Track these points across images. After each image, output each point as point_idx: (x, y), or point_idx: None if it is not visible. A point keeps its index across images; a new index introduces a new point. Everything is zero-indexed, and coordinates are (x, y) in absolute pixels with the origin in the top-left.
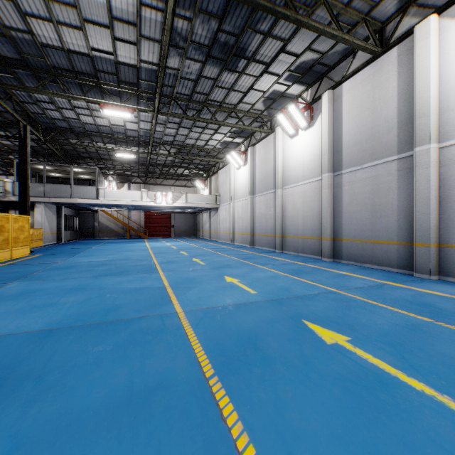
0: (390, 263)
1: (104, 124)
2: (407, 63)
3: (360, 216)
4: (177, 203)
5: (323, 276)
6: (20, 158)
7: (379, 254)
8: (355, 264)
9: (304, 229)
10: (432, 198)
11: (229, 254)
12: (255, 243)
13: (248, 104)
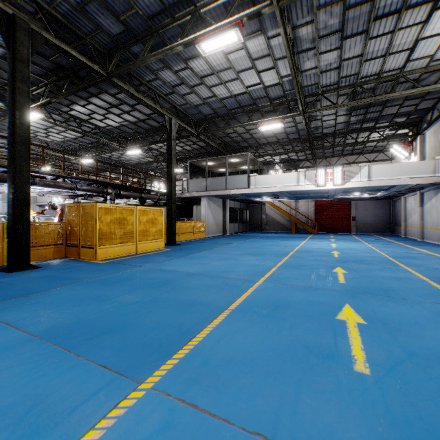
0: None
1: (239, 92)
2: None
3: None
4: (351, 183)
5: None
6: (167, 152)
7: None
8: None
9: None
10: None
11: None
12: None
13: None
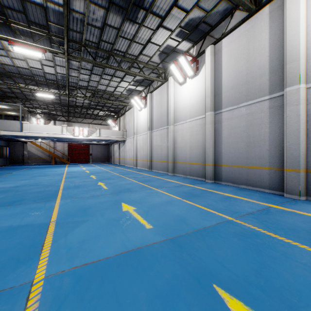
0: (263, 185)
1: (23, 66)
2: (278, 18)
3: (237, 146)
4: (92, 136)
5: (213, 199)
6: None
7: (253, 177)
8: (233, 185)
9: (191, 156)
10: (301, 130)
11: (132, 177)
12: (153, 167)
13: (147, 56)
